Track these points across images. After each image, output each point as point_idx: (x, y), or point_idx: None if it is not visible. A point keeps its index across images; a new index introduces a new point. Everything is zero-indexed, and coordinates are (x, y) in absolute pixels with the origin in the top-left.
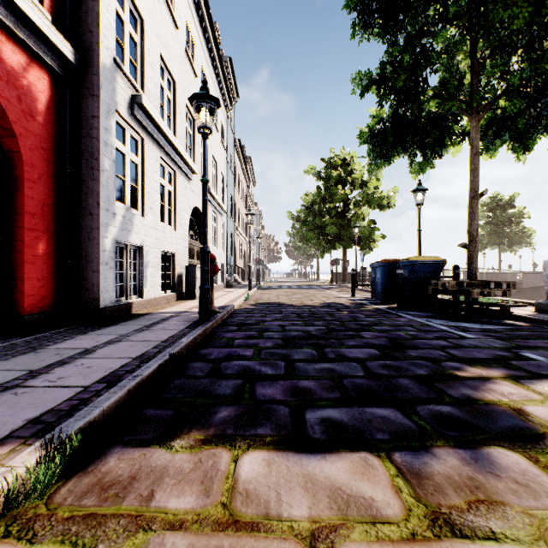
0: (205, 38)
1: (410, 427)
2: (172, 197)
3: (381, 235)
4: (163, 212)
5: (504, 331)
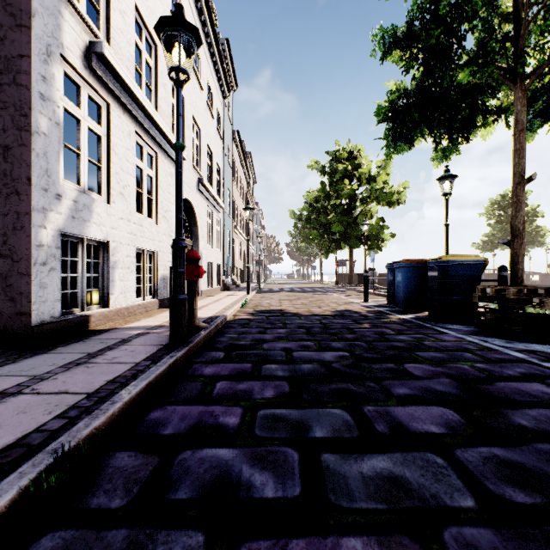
0: (198, 9)
1: None
2: (153, 184)
3: (390, 233)
4: (141, 201)
5: None
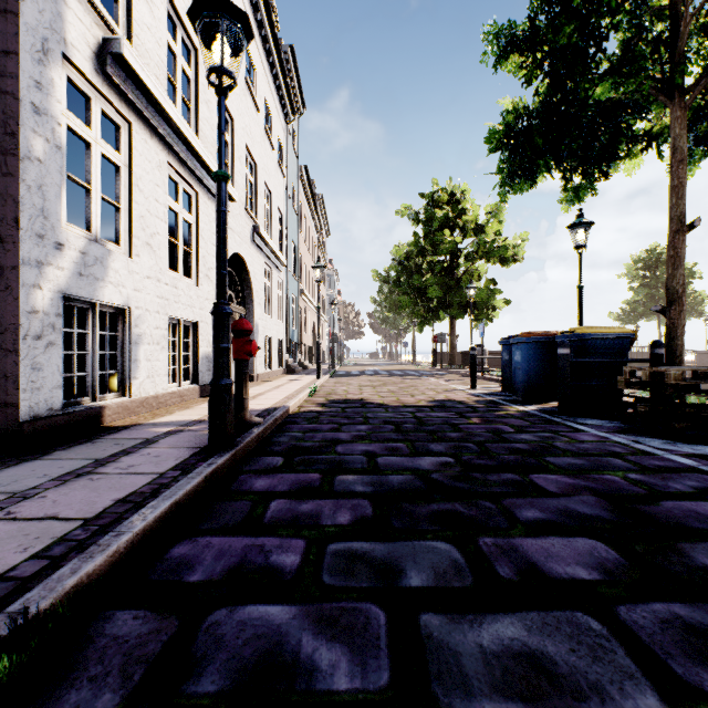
0: (253, 5)
1: None
2: (192, 233)
3: (504, 299)
4: (176, 255)
5: None
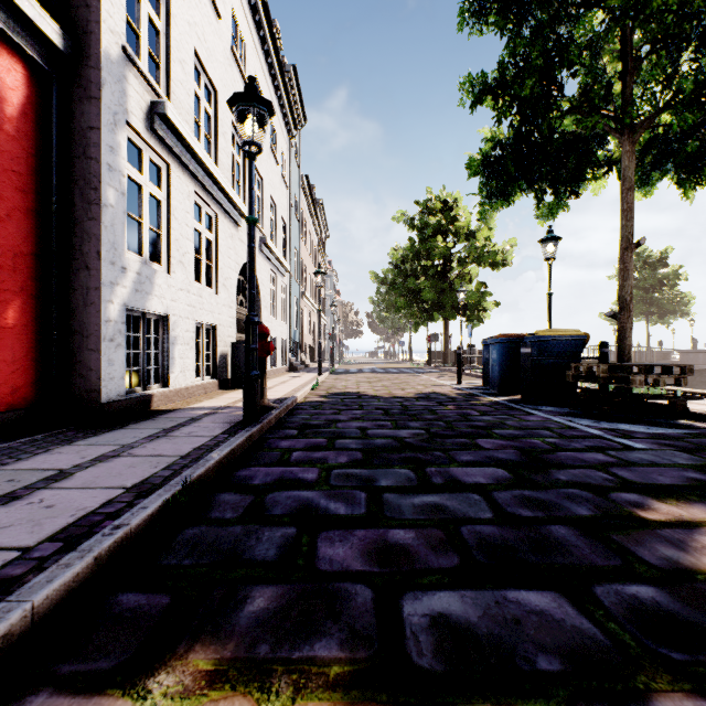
0: (260, 37)
1: (595, 639)
2: (212, 248)
3: (494, 301)
4: (200, 269)
5: (685, 438)
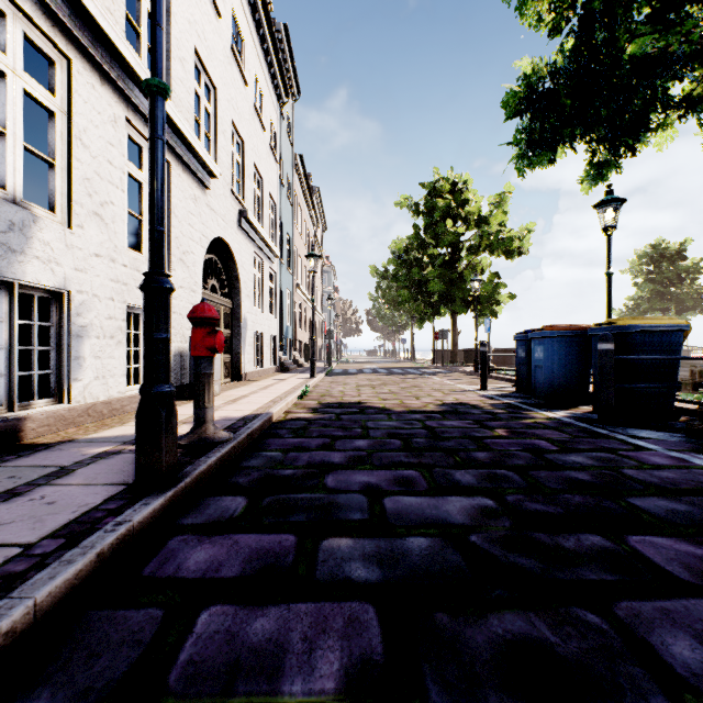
0: None
1: None
2: None
3: (509, 294)
4: (140, 233)
5: None
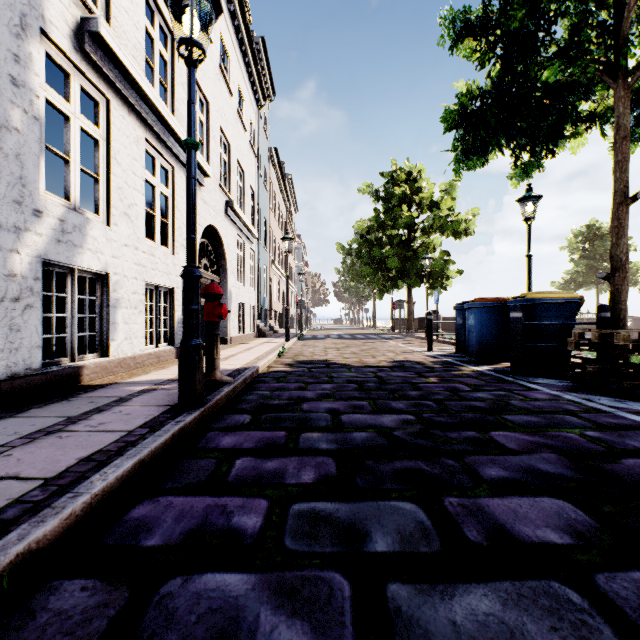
0: None
1: None
2: (169, 205)
3: (457, 269)
4: (153, 226)
5: None
